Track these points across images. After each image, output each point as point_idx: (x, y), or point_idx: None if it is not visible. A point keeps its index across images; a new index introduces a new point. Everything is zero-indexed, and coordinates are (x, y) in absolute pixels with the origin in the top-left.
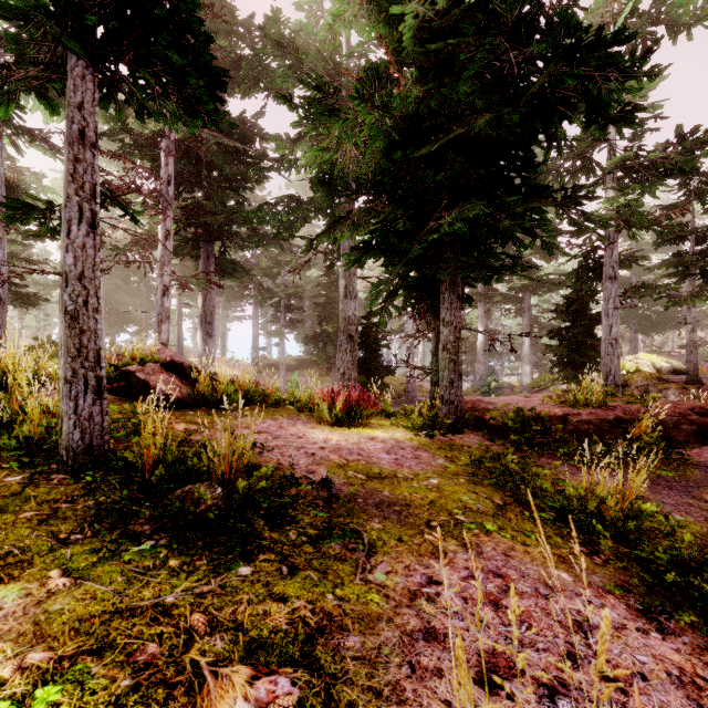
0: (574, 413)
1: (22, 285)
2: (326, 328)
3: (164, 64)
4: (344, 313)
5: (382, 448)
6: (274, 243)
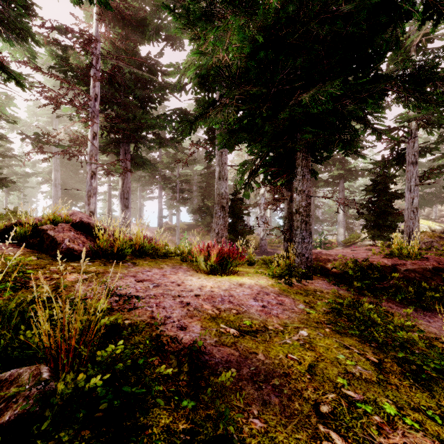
0: (401, 263)
1: None
2: (207, 203)
3: None
4: (218, 191)
5: (250, 295)
6: (171, 145)
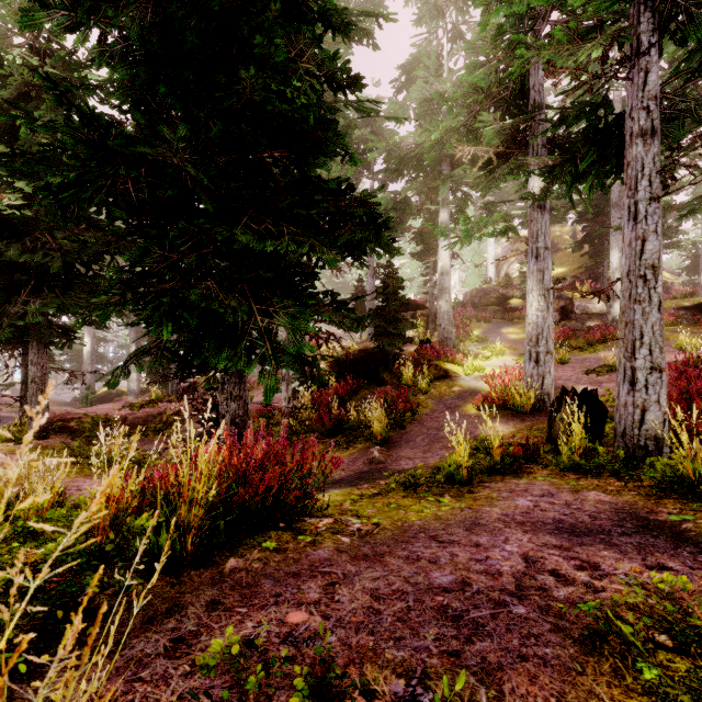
0: (133, 413)
1: None
2: None
3: None
4: None
5: None
6: None
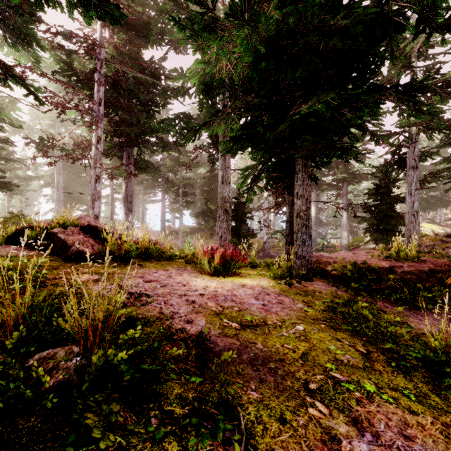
0: (398, 265)
1: (2, 176)
2: (210, 206)
3: None
4: (221, 194)
5: (251, 295)
6: (174, 149)
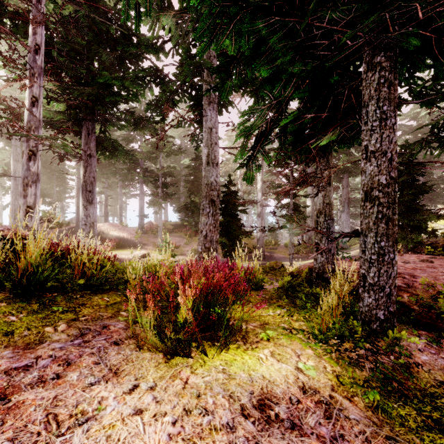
0: None
1: None
2: (194, 199)
3: None
4: (206, 179)
5: None
6: (149, 127)
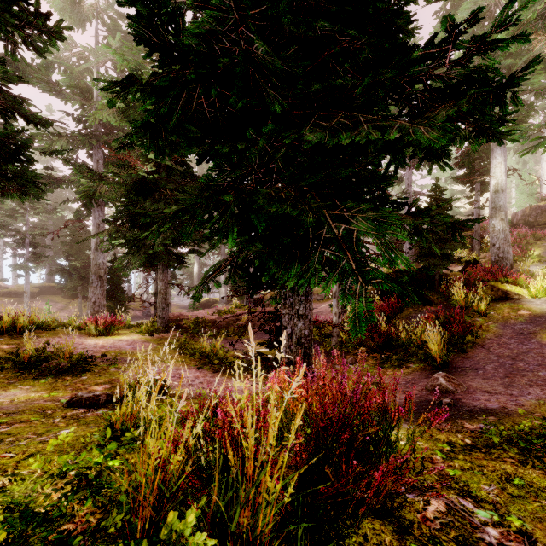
0: (220, 317)
1: None
2: (74, 263)
3: (17, 183)
4: (95, 261)
5: (126, 343)
6: (24, 197)
